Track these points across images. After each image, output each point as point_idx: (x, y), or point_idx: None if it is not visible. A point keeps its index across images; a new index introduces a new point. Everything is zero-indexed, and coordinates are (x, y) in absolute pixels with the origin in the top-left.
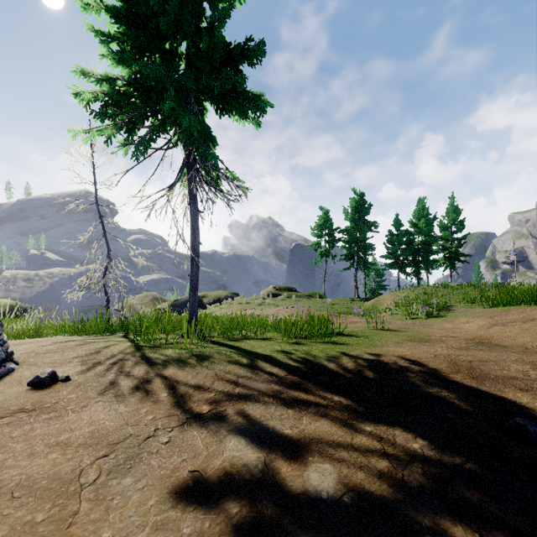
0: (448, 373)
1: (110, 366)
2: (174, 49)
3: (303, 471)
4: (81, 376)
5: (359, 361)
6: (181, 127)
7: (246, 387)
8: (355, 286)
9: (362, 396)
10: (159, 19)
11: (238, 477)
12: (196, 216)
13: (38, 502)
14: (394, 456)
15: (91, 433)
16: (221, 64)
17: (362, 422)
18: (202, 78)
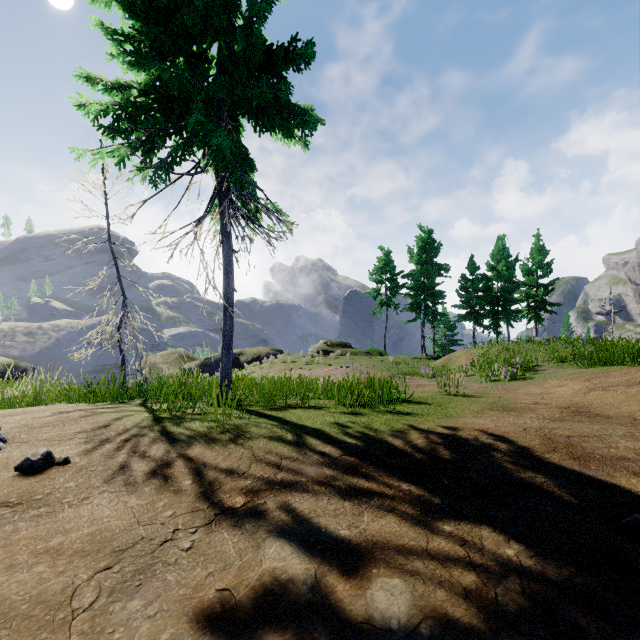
0: (543, 453)
1: (121, 444)
2: (203, 51)
3: (365, 590)
4: (84, 457)
5: (431, 436)
6: (211, 146)
7: (291, 471)
8: (422, 341)
9: (438, 483)
10: (184, 13)
11: (281, 597)
12: (230, 256)
13: (13, 636)
14: (483, 566)
15: (92, 535)
16: (261, 70)
17: (440, 519)
18: (237, 87)
